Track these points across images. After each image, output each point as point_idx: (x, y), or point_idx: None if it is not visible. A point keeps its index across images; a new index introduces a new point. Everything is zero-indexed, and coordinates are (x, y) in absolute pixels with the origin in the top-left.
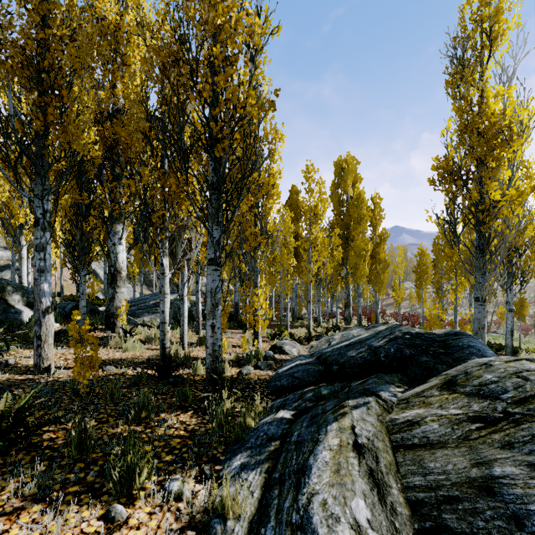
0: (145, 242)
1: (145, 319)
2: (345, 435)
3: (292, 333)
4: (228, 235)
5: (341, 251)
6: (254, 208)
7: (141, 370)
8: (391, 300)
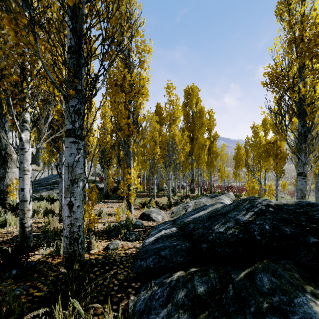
0: None
1: (43, 194)
2: None
3: (158, 202)
4: (90, 106)
5: (189, 146)
6: (128, 105)
7: None
8: (216, 178)
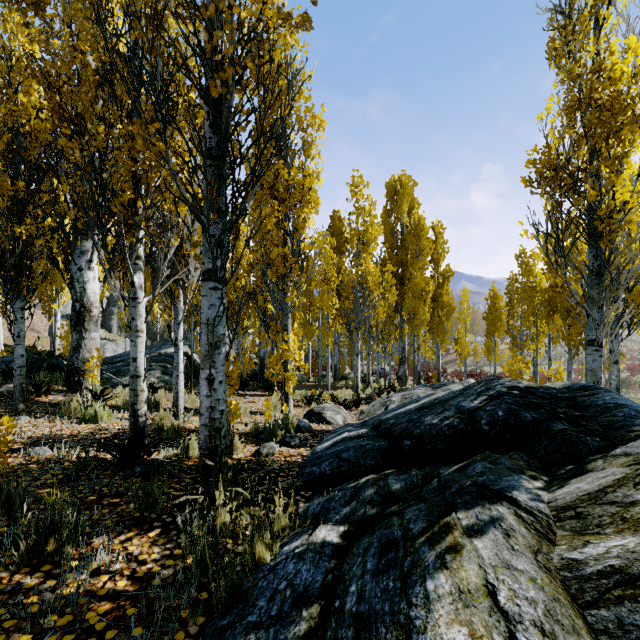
0: (103, 248)
1: None
2: (479, 615)
3: (335, 396)
4: (236, 234)
5: (395, 293)
6: (283, 222)
7: (86, 454)
8: (451, 357)
